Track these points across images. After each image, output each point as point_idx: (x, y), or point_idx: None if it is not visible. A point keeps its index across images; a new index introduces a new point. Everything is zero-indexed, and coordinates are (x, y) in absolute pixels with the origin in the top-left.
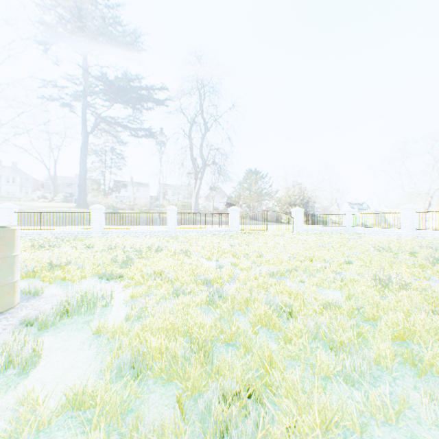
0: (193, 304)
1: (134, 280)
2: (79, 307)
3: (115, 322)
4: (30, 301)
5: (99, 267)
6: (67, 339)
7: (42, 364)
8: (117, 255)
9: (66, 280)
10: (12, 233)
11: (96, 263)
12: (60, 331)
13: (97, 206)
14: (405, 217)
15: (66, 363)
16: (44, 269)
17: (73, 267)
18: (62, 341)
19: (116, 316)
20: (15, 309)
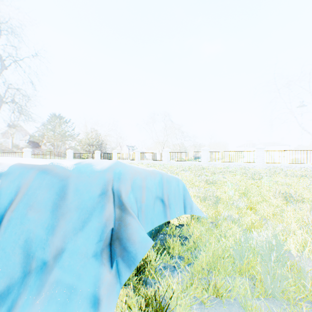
0: None
1: None
2: None
3: None
4: None
5: None
6: None
7: None
8: None
9: None
10: None
11: None
12: None
13: None
14: (114, 155)
15: None
16: None
17: None
18: None
19: None
20: None
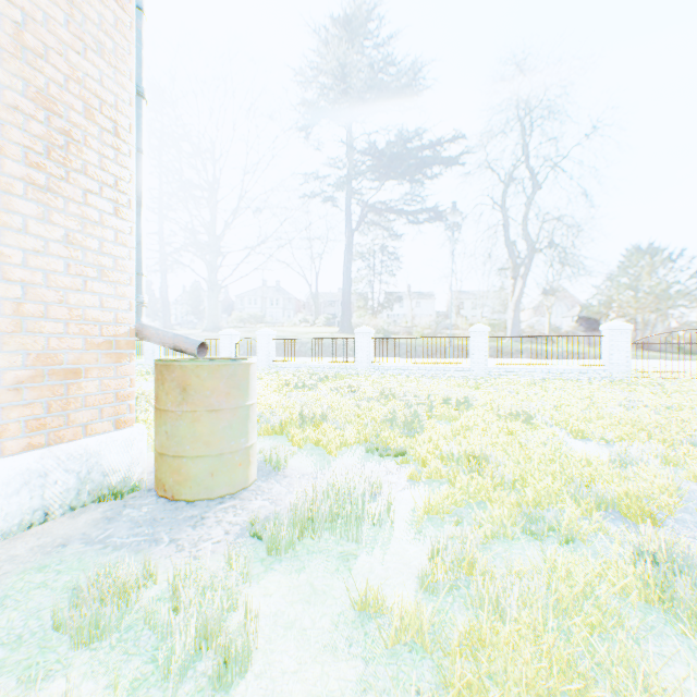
0: (599, 586)
1: (427, 469)
2: (332, 518)
3: (401, 600)
4: (269, 479)
5: (366, 427)
6: (307, 601)
7: (255, 668)
8: (393, 410)
9: (319, 447)
10: (245, 370)
11: (361, 421)
12: (299, 569)
13: (363, 329)
14: None
15: (298, 694)
16: (293, 424)
17: (329, 424)
18: (298, 601)
19: (400, 560)
20: (248, 492)
